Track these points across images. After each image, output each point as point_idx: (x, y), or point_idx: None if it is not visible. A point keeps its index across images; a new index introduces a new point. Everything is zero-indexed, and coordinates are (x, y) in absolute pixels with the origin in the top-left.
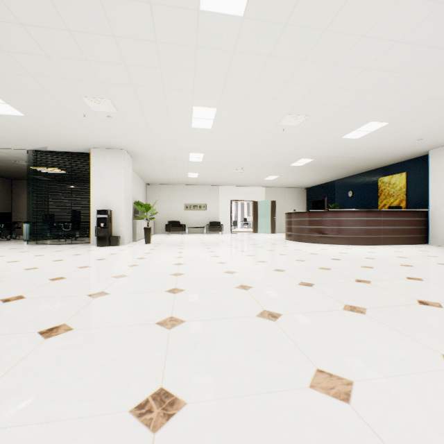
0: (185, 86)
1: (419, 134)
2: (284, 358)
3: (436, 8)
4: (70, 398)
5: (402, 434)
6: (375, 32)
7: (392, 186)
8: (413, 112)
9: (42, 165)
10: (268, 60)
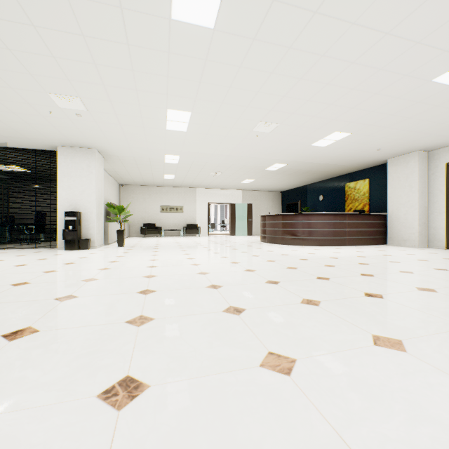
0: (159, 89)
1: (378, 145)
2: (242, 345)
3: (382, 37)
4: (38, 390)
5: (325, 394)
6: (333, 53)
7: (357, 191)
8: (371, 125)
9: (1, 162)
10: (239, 70)
